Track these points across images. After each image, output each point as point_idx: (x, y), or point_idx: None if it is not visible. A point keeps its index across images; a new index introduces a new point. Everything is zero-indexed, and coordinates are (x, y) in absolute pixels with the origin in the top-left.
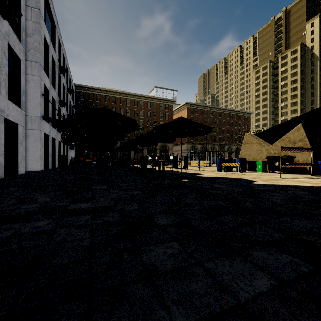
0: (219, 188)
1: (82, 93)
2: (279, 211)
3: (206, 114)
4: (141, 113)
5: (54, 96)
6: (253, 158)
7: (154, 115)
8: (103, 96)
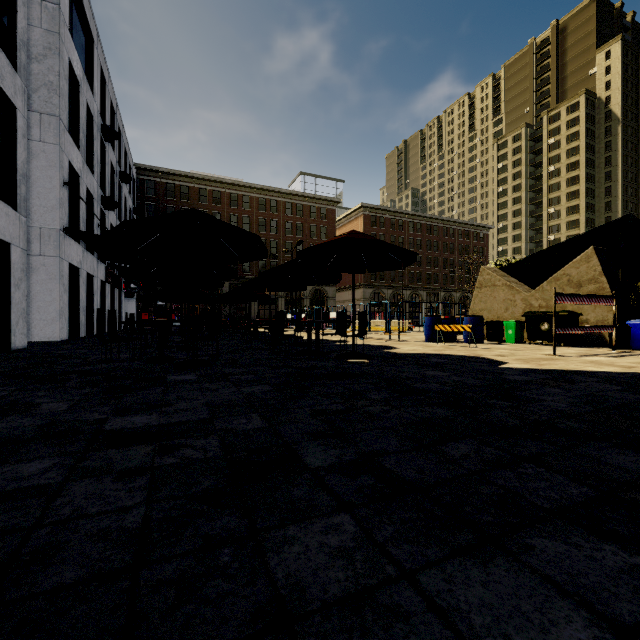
0: (435, 378)
1: (152, 183)
2: (569, 430)
3: (402, 228)
4: (273, 225)
5: (91, 186)
6: (497, 315)
7: (298, 228)
8: (194, 189)
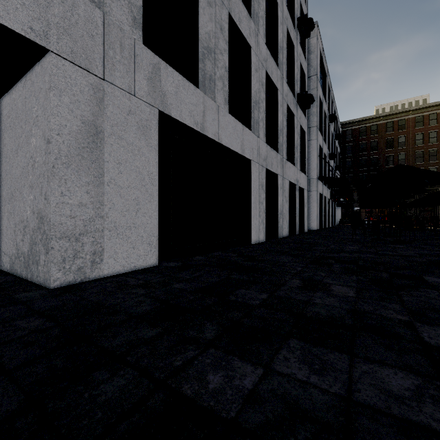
0: None
1: (350, 131)
2: None
3: None
4: None
5: (325, 151)
6: None
7: None
8: (381, 125)
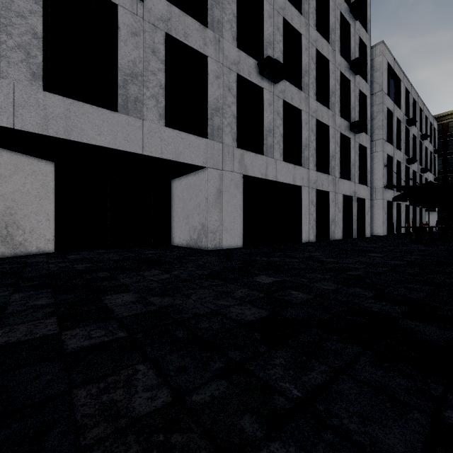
0: None
1: None
2: None
3: None
4: None
5: (399, 158)
6: None
7: None
8: None
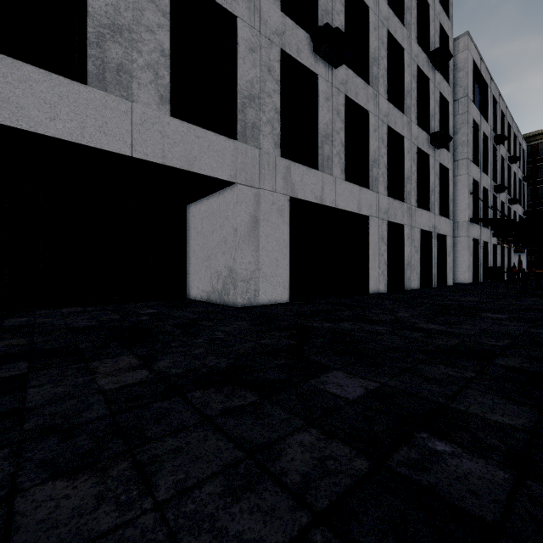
0: None
1: None
2: None
3: None
4: None
5: (486, 184)
6: None
7: None
8: None
